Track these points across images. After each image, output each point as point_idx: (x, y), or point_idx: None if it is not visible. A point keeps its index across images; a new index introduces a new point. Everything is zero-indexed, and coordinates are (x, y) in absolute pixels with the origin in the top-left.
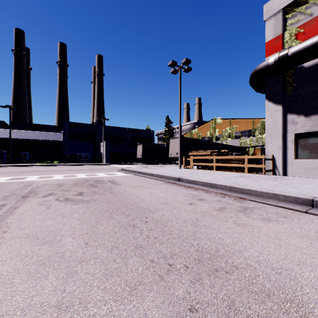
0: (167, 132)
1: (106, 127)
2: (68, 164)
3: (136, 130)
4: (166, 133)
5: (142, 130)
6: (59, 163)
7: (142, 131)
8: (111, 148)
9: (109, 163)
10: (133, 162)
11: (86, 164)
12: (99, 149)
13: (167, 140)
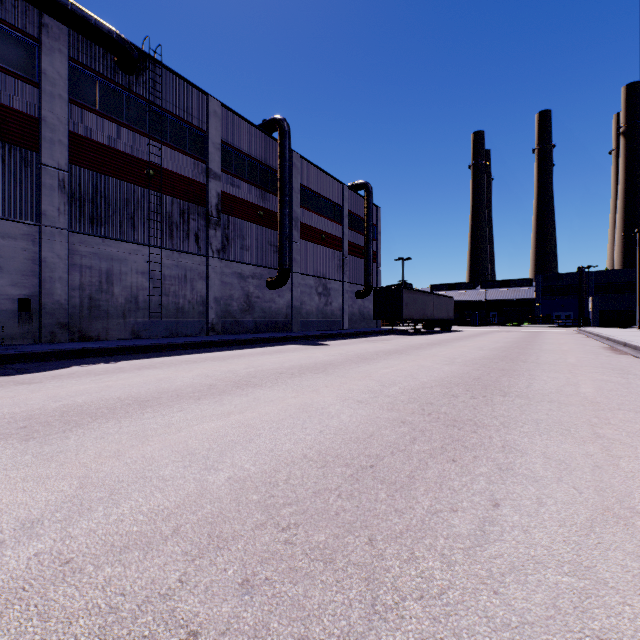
0: None
1: (601, 273)
2: (537, 326)
3: None
4: None
5: None
6: (528, 324)
7: None
8: (601, 306)
9: (592, 326)
10: None
11: (559, 326)
12: (587, 307)
13: None
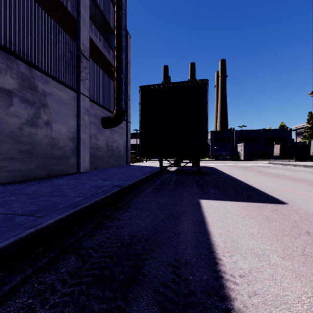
0: (309, 129)
1: (241, 131)
2: (220, 160)
3: (270, 131)
4: (307, 130)
5: (277, 129)
6: (211, 159)
7: (277, 130)
8: (247, 148)
9: (248, 160)
10: (268, 159)
11: (231, 160)
12: (236, 149)
13: (309, 137)
